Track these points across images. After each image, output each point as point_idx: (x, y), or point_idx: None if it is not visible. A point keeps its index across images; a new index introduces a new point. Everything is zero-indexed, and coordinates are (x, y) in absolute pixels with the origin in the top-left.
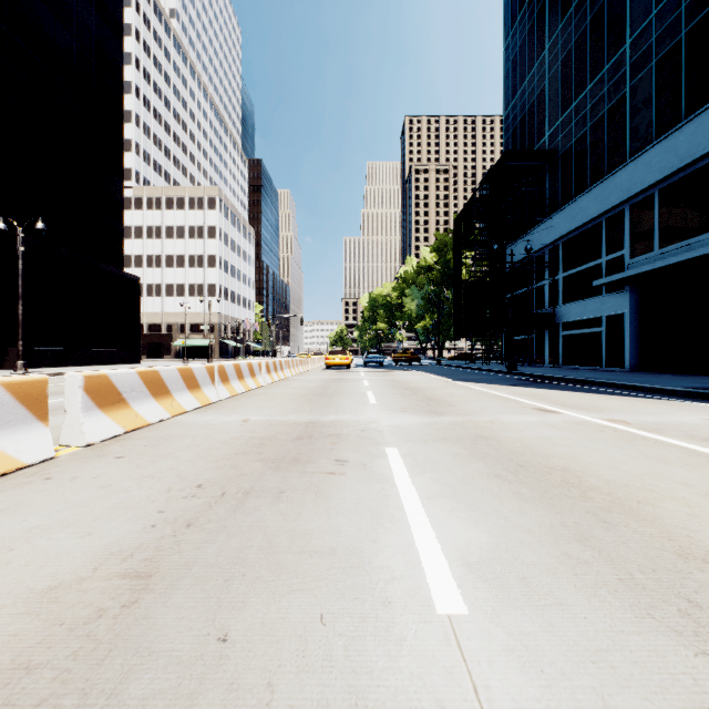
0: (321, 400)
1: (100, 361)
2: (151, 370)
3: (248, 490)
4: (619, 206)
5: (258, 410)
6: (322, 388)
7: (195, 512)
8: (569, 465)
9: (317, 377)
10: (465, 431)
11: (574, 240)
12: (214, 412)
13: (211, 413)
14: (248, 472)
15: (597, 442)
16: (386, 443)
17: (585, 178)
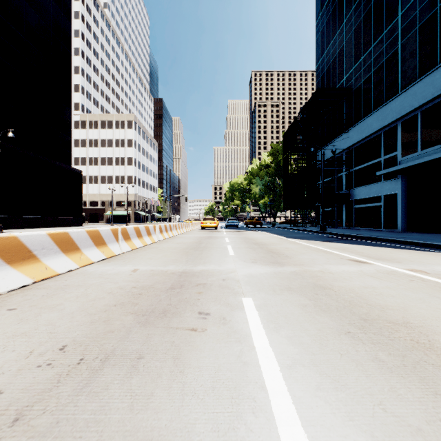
0: (195, 253)
1: (55, 225)
2: (61, 232)
3: (108, 354)
4: (394, 123)
5: (147, 261)
6: (197, 243)
7: (36, 392)
8: (408, 319)
9: (194, 235)
10: (305, 280)
11: (362, 146)
12: (114, 263)
13: (111, 264)
14: (117, 328)
15: (416, 292)
16: (242, 293)
17: (370, 105)
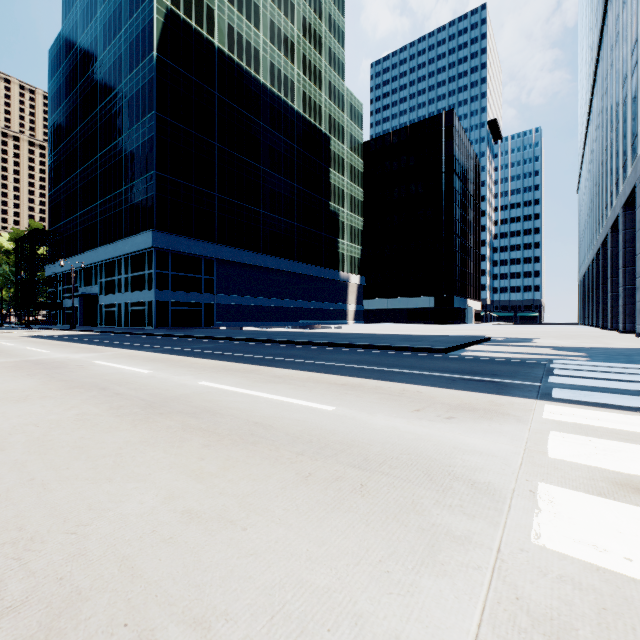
0: None
1: None
2: None
3: None
4: (77, 268)
5: None
6: None
7: None
8: None
9: None
10: None
11: (69, 274)
12: None
13: None
14: None
15: None
16: None
17: (71, 252)
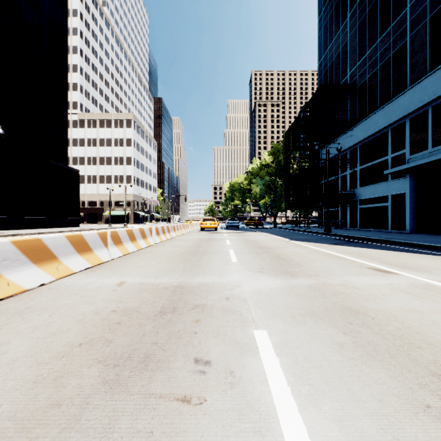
0: (193, 259)
1: (51, 225)
2: (31, 239)
3: None
4: (401, 119)
5: (138, 270)
6: (196, 246)
7: None
8: None
9: (194, 237)
10: (328, 300)
11: (368, 144)
12: (99, 273)
13: (95, 274)
14: (68, 396)
15: None
16: (253, 322)
17: (376, 102)
